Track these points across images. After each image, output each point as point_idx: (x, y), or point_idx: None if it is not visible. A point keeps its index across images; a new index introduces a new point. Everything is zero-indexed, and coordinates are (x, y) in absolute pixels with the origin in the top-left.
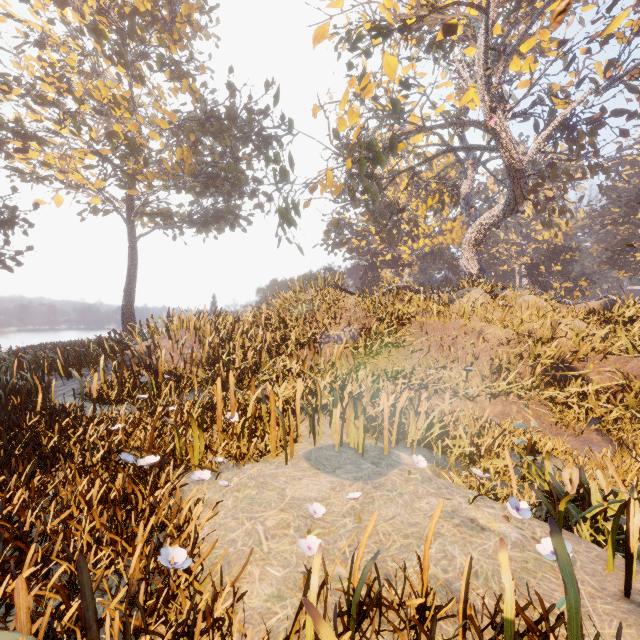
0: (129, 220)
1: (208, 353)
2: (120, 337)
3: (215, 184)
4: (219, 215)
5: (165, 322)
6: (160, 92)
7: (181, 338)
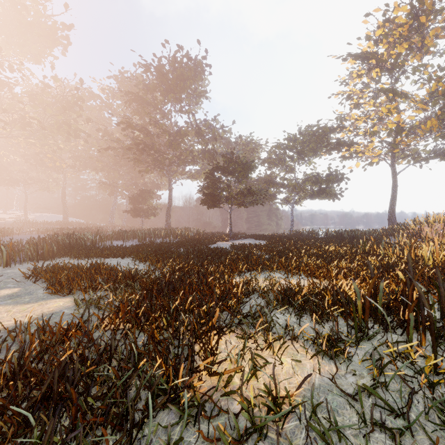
0: (392, 165)
1: None
2: (402, 225)
3: None
4: None
5: (426, 219)
6: (416, 96)
7: (435, 226)
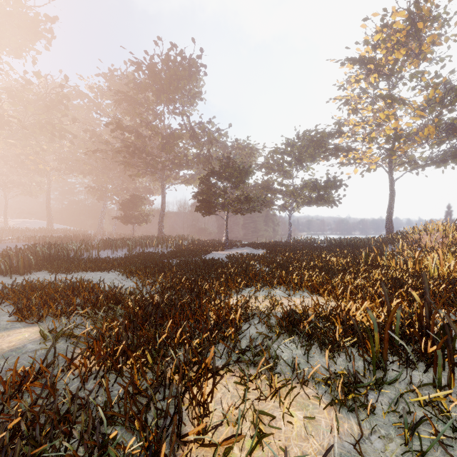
0: (389, 172)
1: (450, 242)
2: (401, 233)
3: (453, 136)
4: (456, 153)
5: (425, 227)
6: (413, 103)
7: (434, 234)
